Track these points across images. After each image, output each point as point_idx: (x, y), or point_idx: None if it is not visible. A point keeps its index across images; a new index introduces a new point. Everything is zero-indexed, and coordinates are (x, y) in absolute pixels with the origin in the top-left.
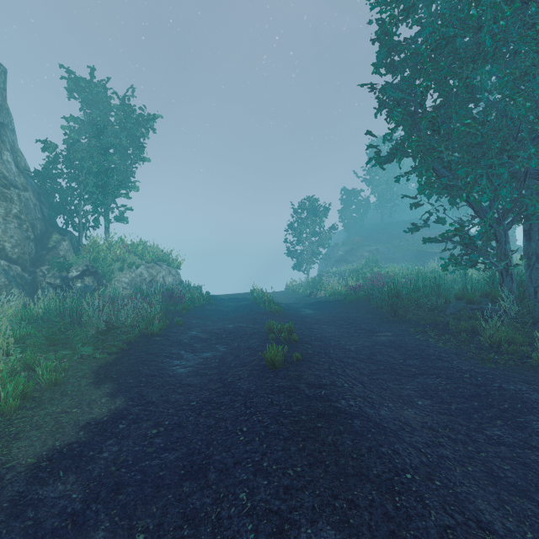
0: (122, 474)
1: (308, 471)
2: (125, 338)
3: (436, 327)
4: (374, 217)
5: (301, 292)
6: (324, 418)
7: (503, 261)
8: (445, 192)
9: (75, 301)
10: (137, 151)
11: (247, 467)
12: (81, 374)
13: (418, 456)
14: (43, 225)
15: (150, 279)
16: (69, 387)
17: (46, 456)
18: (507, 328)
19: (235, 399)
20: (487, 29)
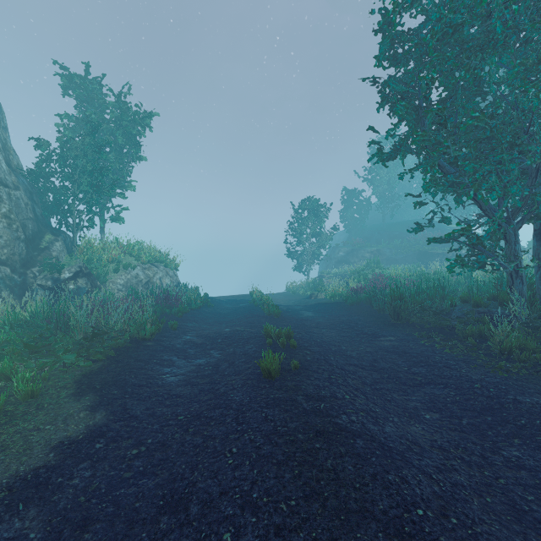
0: (92, 506)
1: (304, 505)
2: (113, 344)
3: (441, 331)
4: (375, 218)
5: (302, 294)
6: (323, 437)
7: (512, 262)
8: (451, 190)
9: (62, 305)
10: (133, 149)
11: (234, 499)
12: (62, 384)
13: (429, 485)
14: (35, 225)
15: (146, 280)
16: (46, 400)
17: (6, 485)
18: (518, 333)
19: (226, 413)
20: (498, 14)
